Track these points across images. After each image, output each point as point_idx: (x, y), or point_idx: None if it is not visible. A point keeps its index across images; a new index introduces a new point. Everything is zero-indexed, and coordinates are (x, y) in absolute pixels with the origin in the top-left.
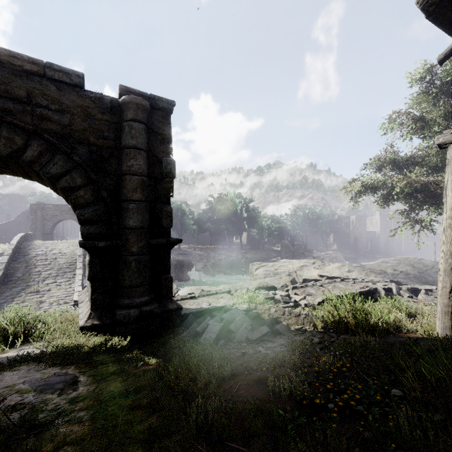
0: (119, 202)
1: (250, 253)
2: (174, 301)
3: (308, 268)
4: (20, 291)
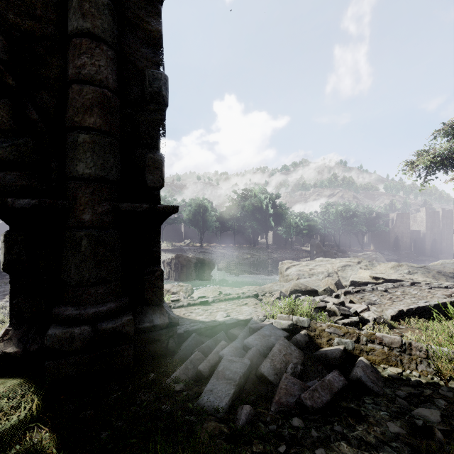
0: (66, 135)
1: (277, 253)
2: (165, 310)
3: (353, 268)
4: None
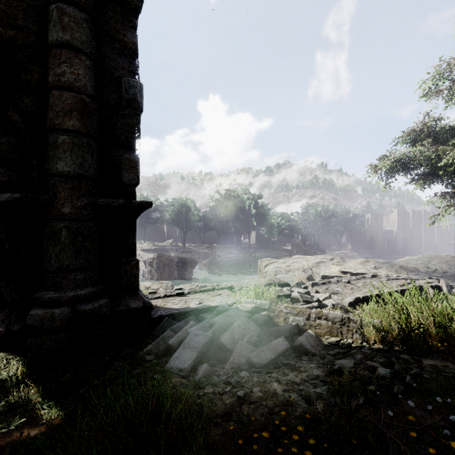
0: (46, 136)
1: (259, 252)
2: (140, 296)
3: (326, 264)
4: None
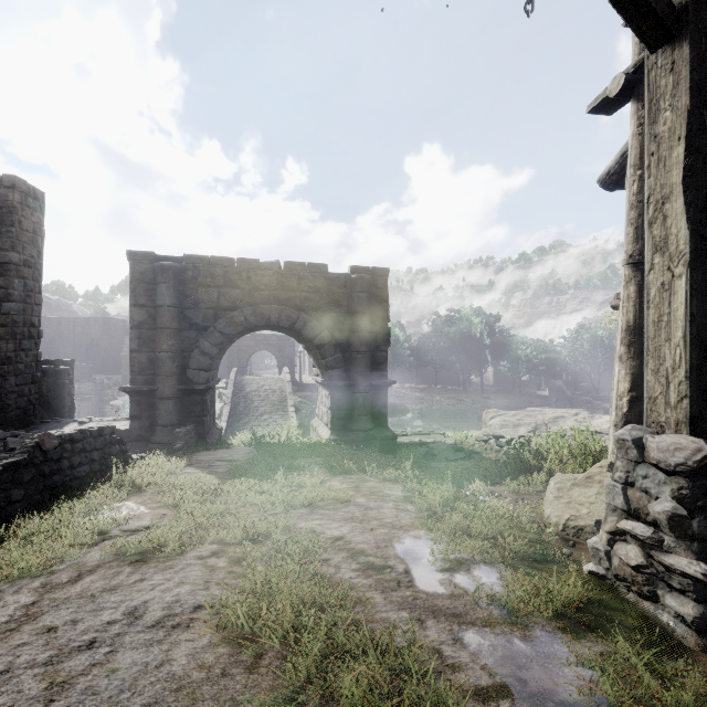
0: (350, 352)
1: (495, 399)
2: (389, 431)
3: (566, 420)
4: (245, 424)
